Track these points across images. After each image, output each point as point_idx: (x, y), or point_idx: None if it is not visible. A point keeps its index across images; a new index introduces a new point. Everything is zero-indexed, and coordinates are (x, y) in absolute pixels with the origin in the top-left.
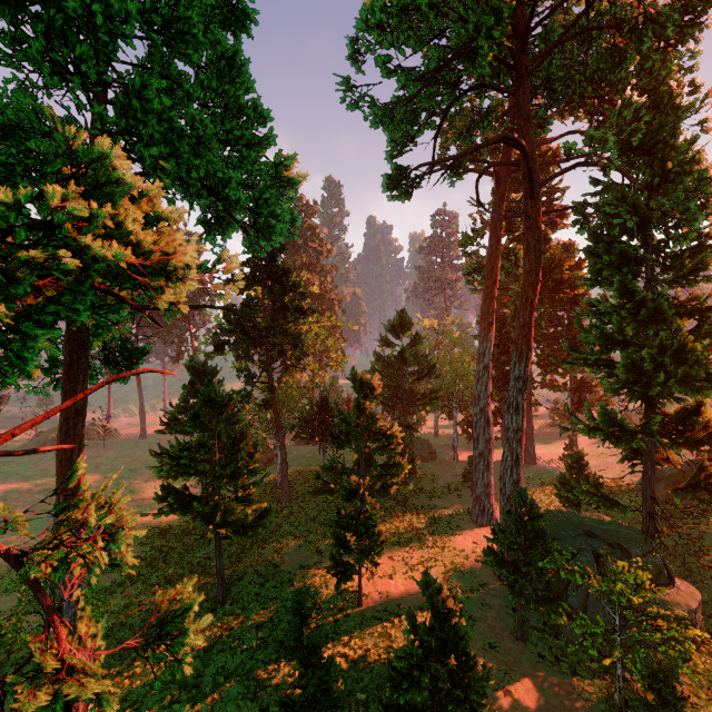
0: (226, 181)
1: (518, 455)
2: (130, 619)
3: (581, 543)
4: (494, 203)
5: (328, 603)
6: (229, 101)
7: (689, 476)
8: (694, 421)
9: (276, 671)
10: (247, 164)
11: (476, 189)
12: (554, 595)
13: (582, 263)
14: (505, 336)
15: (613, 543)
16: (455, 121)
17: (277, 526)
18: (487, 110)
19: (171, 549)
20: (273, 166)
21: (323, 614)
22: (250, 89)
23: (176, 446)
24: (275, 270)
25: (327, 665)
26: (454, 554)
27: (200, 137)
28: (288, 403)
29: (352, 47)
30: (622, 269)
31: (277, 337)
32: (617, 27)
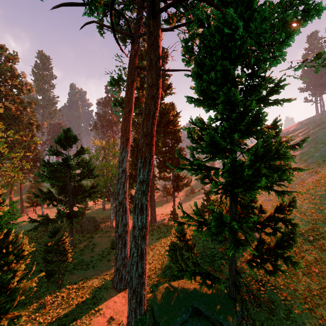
0: None
1: (143, 250)
2: None
3: None
4: (130, 54)
5: None
6: None
7: None
8: (252, 206)
9: None
10: None
11: (111, 19)
12: None
13: (178, 114)
14: None
15: (216, 322)
16: None
17: None
18: None
19: None
20: None
21: None
22: None
23: None
24: None
25: None
26: None
27: None
28: None
29: None
30: (223, 87)
31: None
32: None
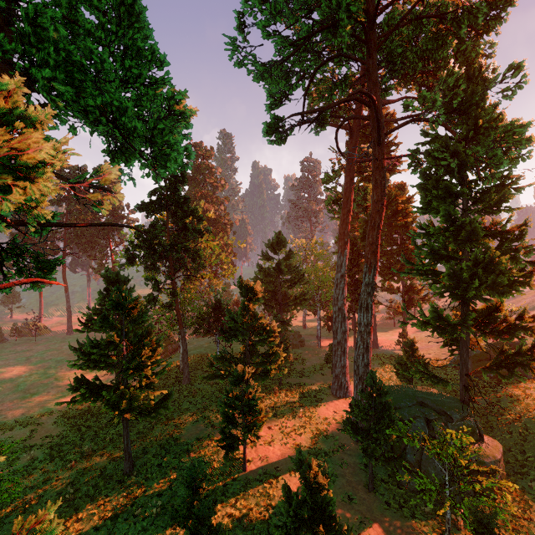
0: (123, 111)
1: (368, 344)
2: (47, 492)
3: (416, 411)
4: (349, 150)
5: (219, 470)
6: (127, 42)
7: (488, 356)
8: (496, 315)
9: (172, 534)
10: (145, 100)
11: (336, 138)
12: (397, 454)
13: (411, 198)
14: (356, 252)
15: (439, 410)
16: (320, 85)
17: (178, 405)
18: (345, 76)
19: (88, 427)
20: (166, 100)
21: (214, 480)
22: (149, 37)
23: (88, 344)
24: (177, 198)
25: (215, 532)
26: (319, 422)
27: (100, 71)
28: (189, 305)
29: (239, 19)
30: (446, 201)
31: (179, 252)
32: (441, 17)
